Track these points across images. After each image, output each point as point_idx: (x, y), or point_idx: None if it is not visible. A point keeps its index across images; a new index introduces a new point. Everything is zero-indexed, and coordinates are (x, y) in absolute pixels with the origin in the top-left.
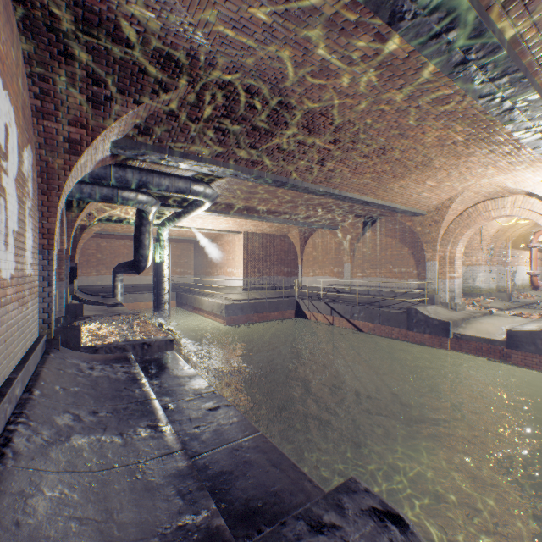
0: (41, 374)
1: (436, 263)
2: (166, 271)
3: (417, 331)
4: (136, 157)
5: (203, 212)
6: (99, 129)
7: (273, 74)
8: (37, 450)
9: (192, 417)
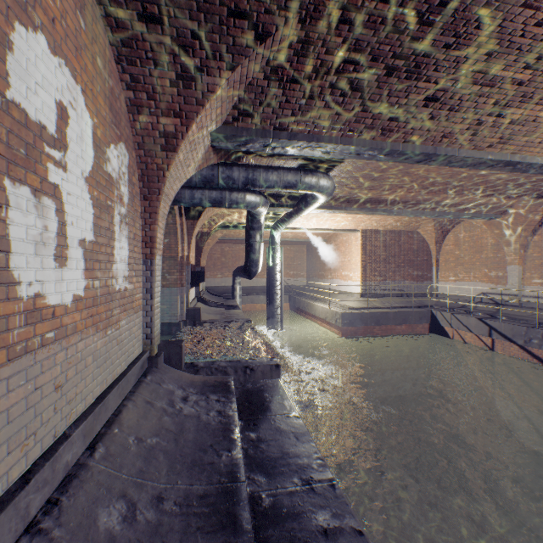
0: (120, 413)
1: None
2: (278, 275)
3: None
4: (238, 148)
5: (315, 209)
6: (192, 115)
7: None
8: None
9: None
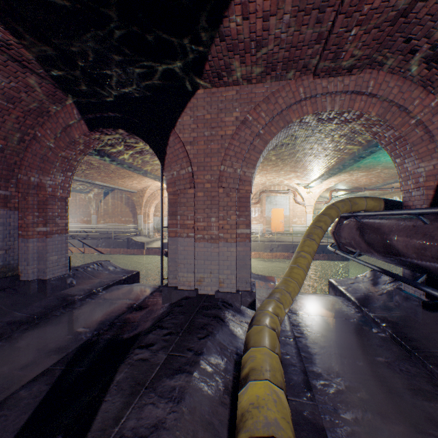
0: None
1: (142, 216)
2: None
3: (132, 248)
4: None
5: None
6: None
7: None
8: None
9: None
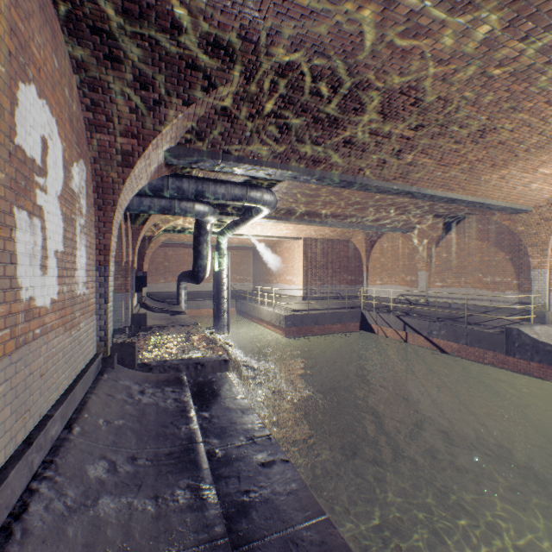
0: (87, 403)
1: (546, 272)
2: (225, 280)
3: (520, 357)
4: (190, 165)
5: (261, 219)
6: (150, 138)
7: (340, 45)
8: (53, 524)
9: (241, 475)
